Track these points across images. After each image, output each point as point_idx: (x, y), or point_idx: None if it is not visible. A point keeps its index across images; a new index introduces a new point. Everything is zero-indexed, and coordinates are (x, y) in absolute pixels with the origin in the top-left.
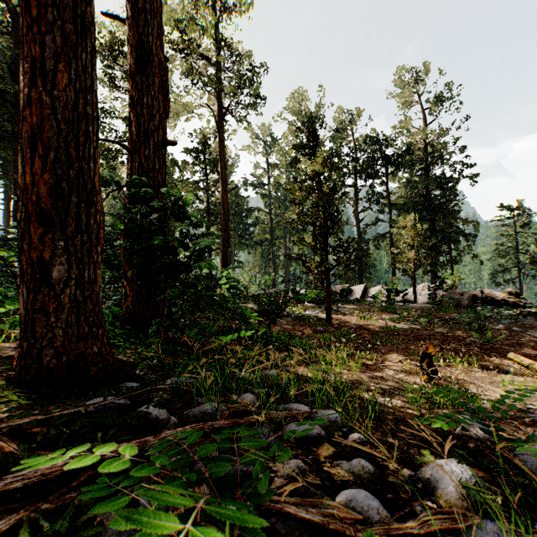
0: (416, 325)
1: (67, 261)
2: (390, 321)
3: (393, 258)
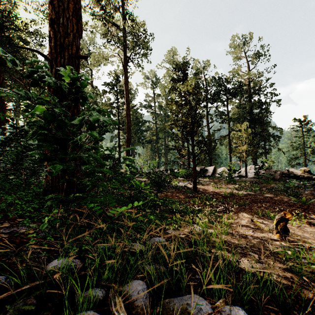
0: (252, 192)
1: None
2: (234, 189)
3: (230, 150)
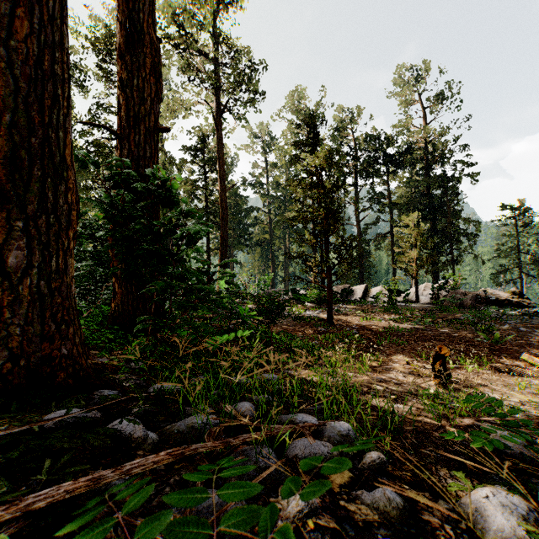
0: (420, 326)
1: (27, 245)
2: (393, 322)
3: (393, 258)
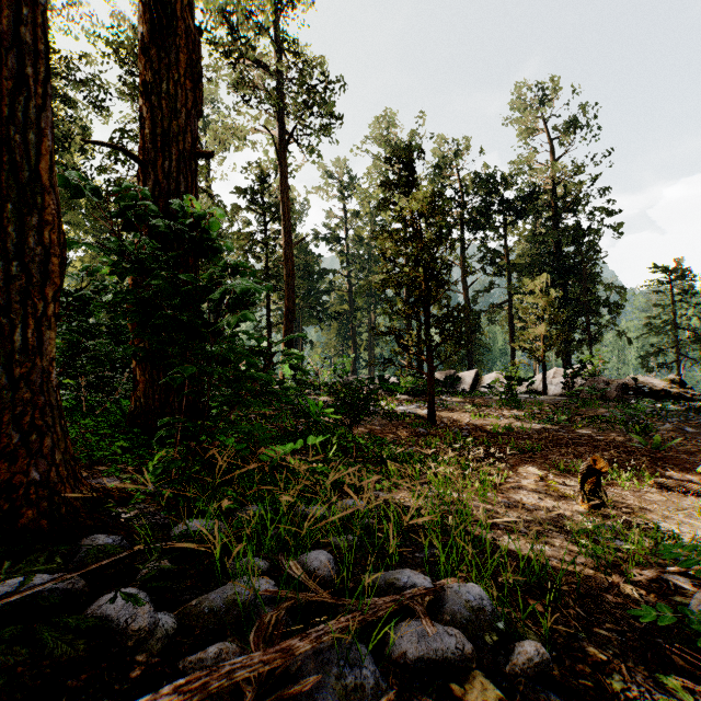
0: (552, 425)
1: None
2: (516, 420)
3: (512, 335)
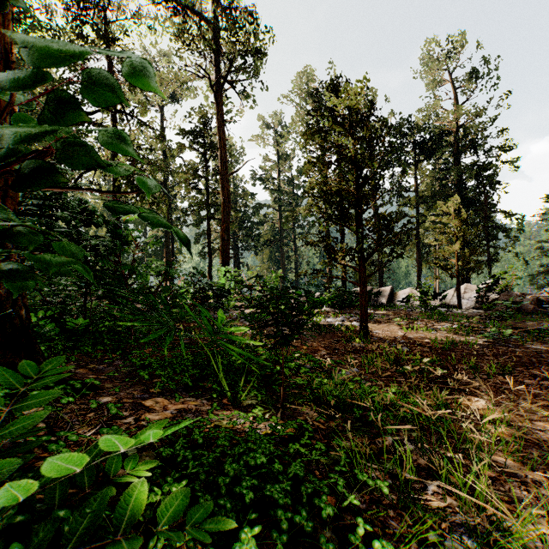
0: (494, 339)
1: None
2: (450, 333)
3: (418, 258)
